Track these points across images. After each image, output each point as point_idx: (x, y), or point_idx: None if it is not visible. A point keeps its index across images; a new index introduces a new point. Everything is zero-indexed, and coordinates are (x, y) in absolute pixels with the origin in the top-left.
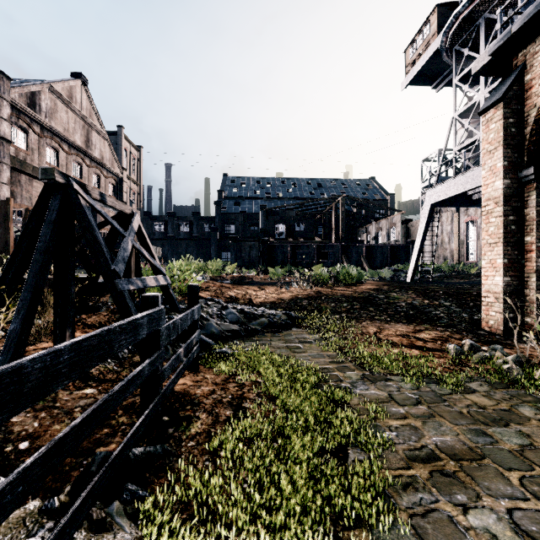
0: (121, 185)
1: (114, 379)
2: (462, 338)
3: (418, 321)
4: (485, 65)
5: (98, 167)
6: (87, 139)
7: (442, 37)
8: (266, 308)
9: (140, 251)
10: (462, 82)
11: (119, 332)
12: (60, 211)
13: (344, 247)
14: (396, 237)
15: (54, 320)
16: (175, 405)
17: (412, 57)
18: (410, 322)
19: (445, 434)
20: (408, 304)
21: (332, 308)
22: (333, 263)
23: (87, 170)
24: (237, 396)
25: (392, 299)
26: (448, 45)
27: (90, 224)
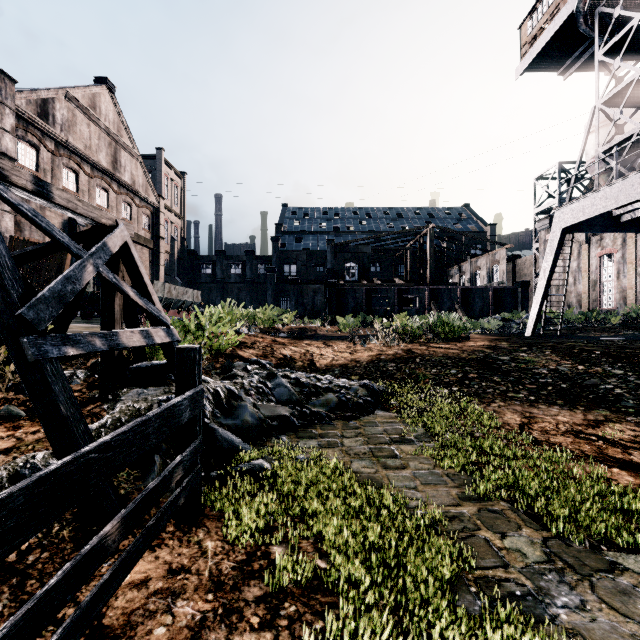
0: (158, 216)
1: None
2: None
3: (583, 401)
4: None
5: (128, 194)
6: (114, 159)
7: None
8: (334, 374)
9: (115, 284)
10: (608, 57)
11: None
12: None
13: (433, 291)
14: (500, 278)
15: None
16: None
17: (531, 33)
18: (571, 405)
19: None
20: (553, 371)
21: (433, 376)
22: (419, 311)
23: (115, 198)
24: None
25: (523, 362)
26: (588, 5)
27: None
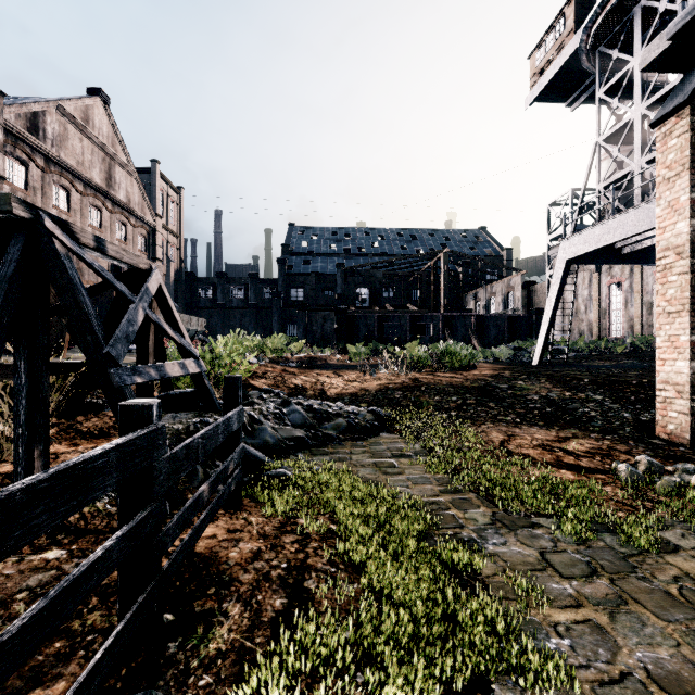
0: (155, 236)
1: (102, 528)
2: (631, 451)
3: (560, 423)
4: (660, 55)
5: (123, 213)
6: (108, 176)
7: (582, 34)
8: (344, 402)
9: (158, 323)
10: (609, 95)
11: (25, 501)
12: (22, 262)
13: (447, 318)
14: (515, 305)
15: (14, 431)
16: (189, 586)
17: (539, 64)
18: (549, 425)
19: (655, 643)
20: (543, 397)
21: (436, 403)
22: (433, 339)
23: (108, 217)
24: (296, 565)
25: (519, 389)
26: (590, 45)
27: (71, 283)
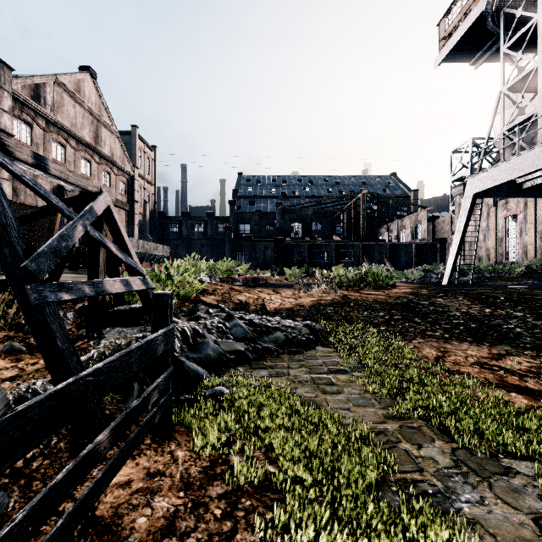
0: (133, 183)
1: None
2: None
3: (488, 339)
4: None
5: (108, 164)
6: (96, 135)
7: None
8: (281, 316)
9: (100, 241)
10: (512, 50)
11: None
12: None
13: (365, 246)
14: (422, 235)
15: None
16: None
17: (447, 29)
18: (479, 341)
19: None
20: (464, 313)
21: (365, 318)
22: (353, 264)
23: (96, 168)
24: None
25: (440, 306)
26: (495, 6)
27: None
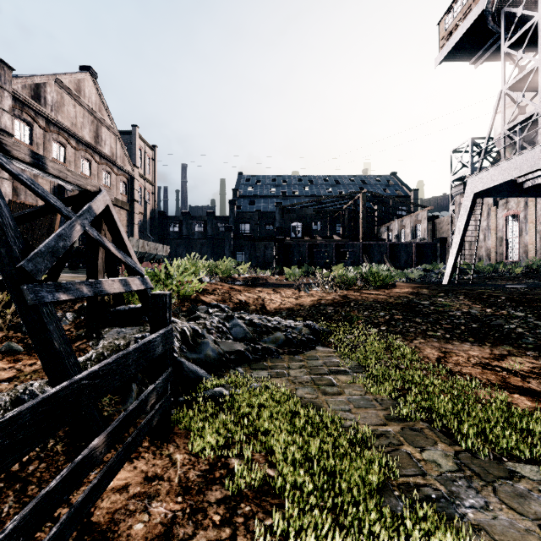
0: (133, 183)
1: None
2: None
3: (490, 339)
4: None
5: (108, 164)
6: (96, 135)
7: None
8: (282, 316)
9: (99, 241)
10: (513, 49)
11: None
12: None
13: (365, 246)
14: (422, 235)
15: None
16: None
17: (447, 29)
18: (480, 341)
19: None
20: (465, 313)
21: (365, 318)
22: (353, 263)
23: (96, 167)
24: None
25: (441, 306)
26: (496, 5)
27: None
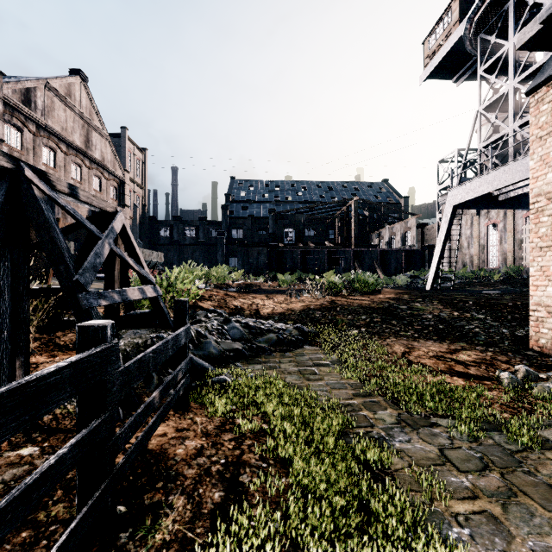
0: (124, 187)
1: (70, 427)
2: (510, 361)
3: (450, 337)
4: (533, 36)
5: (99, 169)
6: (87, 139)
7: (466, 24)
8: (274, 320)
9: (121, 256)
10: (488, 73)
11: None
12: (6, 204)
13: (357, 252)
14: (411, 242)
15: None
16: (140, 480)
17: (431, 49)
18: (442, 339)
19: (543, 533)
20: (436, 316)
21: (349, 321)
22: (345, 269)
23: (87, 172)
24: (233, 461)
25: (416, 310)
26: (472, 32)
27: (47, 222)
